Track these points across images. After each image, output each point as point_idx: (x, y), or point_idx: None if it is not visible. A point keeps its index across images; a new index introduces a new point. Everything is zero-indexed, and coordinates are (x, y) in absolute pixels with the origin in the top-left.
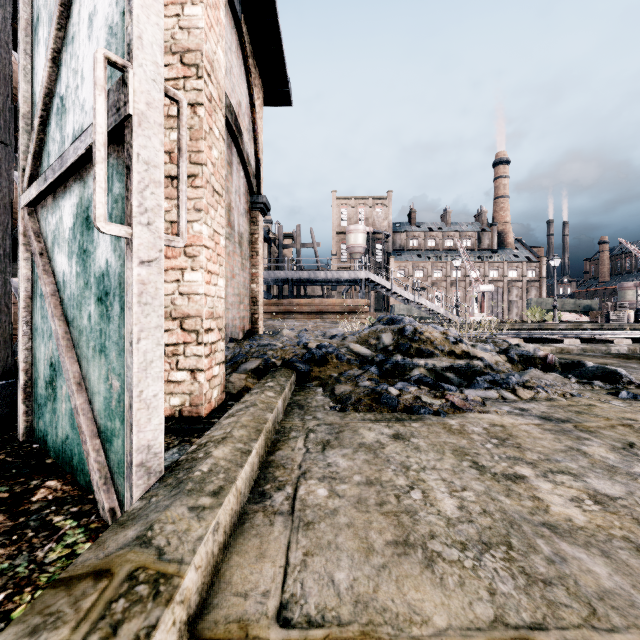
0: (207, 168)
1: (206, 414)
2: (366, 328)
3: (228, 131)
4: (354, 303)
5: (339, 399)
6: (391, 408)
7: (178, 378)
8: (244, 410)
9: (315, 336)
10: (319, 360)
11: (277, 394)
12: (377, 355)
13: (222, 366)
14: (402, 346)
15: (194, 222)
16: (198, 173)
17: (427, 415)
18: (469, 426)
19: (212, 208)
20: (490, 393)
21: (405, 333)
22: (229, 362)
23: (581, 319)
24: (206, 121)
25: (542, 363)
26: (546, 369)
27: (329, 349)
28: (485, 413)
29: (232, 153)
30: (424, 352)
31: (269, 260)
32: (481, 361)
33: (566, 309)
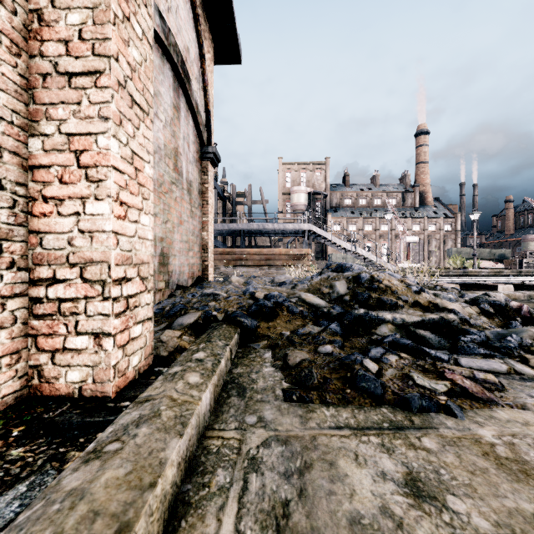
0: (119, 65)
1: (117, 392)
2: (314, 275)
3: (174, 74)
4: (298, 252)
5: (295, 376)
6: (375, 398)
7: (77, 345)
8: (127, 435)
9: (263, 283)
10: (267, 313)
11: (205, 377)
12: (333, 306)
13: (148, 323)
14: (360, 296)
15: (99, 134)
16: (104, 68)
17: (434, 413)
18: (524, 448)
19: (129, 122)
20: (497, 365)
21: (361, 281)
22: (166, 314)
23: (497, 266)
24: (117, 2)
25: (517, 315)
26: (525, 322)
27: (279, 300)
28: (520, 408)
29: (179, 98)
30: (386, 303)
31: (224, 215)
32: (455, 314)
33: (482, 257)
